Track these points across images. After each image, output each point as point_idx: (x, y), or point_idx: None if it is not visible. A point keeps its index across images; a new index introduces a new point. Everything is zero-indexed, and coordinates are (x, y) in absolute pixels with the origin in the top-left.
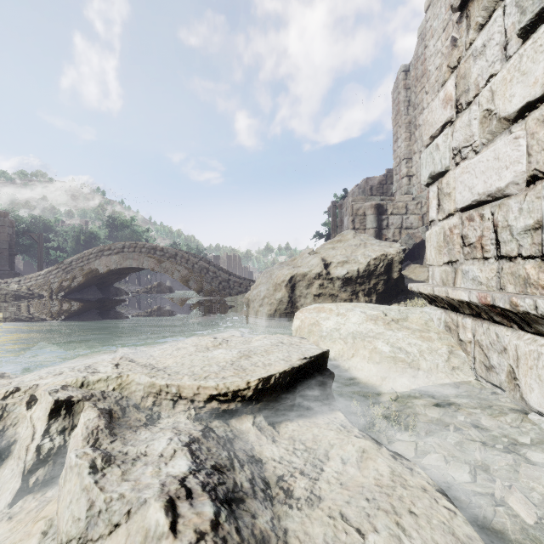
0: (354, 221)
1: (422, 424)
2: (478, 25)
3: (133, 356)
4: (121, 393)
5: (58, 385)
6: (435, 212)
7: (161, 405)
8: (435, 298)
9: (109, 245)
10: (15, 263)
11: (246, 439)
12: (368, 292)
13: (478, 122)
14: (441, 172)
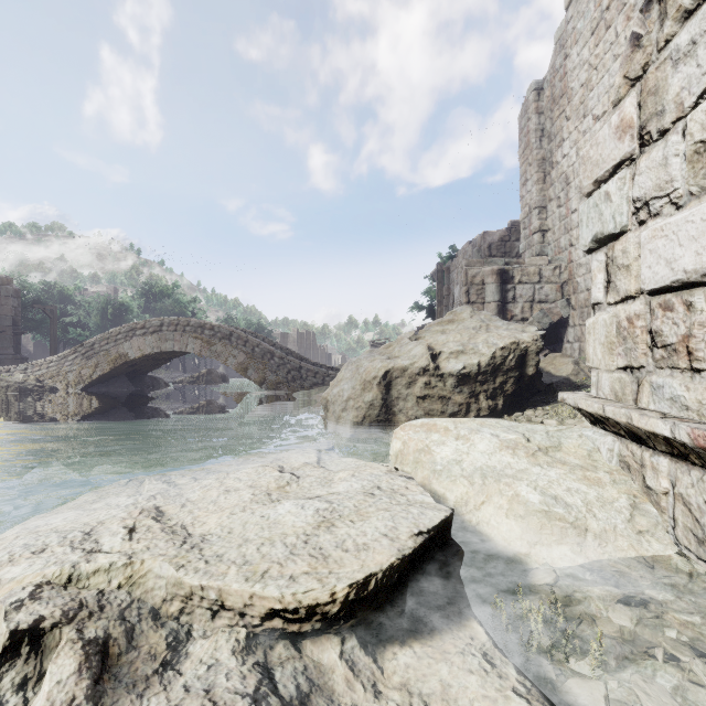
0: (468, 292)
1: (608, 644)
2: (683, 12)
3: (161, 504)
4: (131, 594)
5: (28, 585)
6: (602, 291)
7: (192, 616)
8: (604, 420)
9: (142, 322)
10: (23, 343)
11: (330, 692)
12: (492, 394)
13: (681, 161)
14: (614, 234)
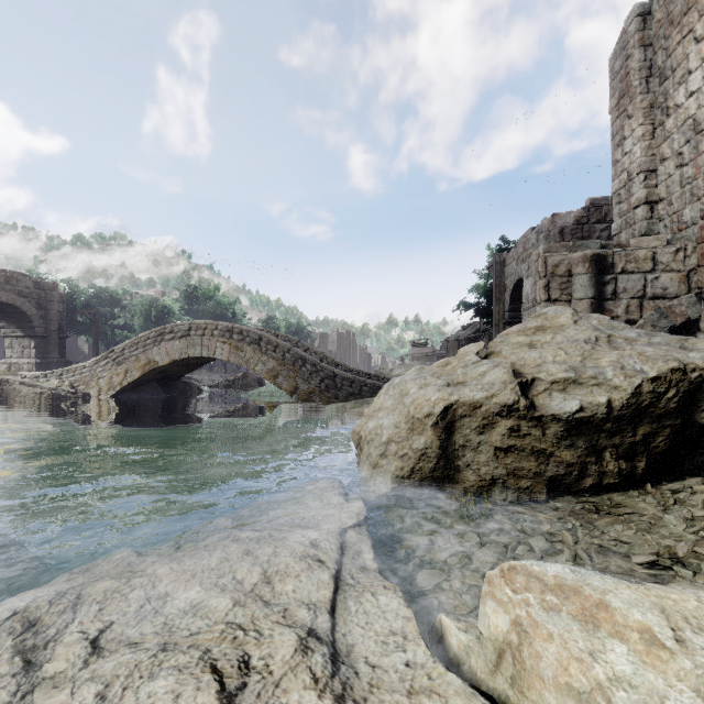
0: (548, 286)
1: None
2: None
3: None
4: None
5: None
6: None
7: None
8: None
9: (171, 326)
10: (79, 345)
11: None
12: (627, 451)
13: None
14: None
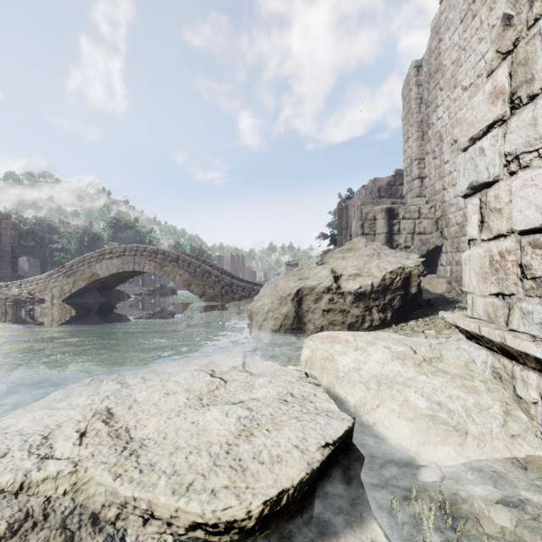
0: (363, 226)
1: None
2: None
3: (112, 406)
4: (75, 500)
5: None
6: (476, 229)
7: (127, 521)
8: (479, 337)
9: (110, 248)
10: (20, 264)
11: None
12: (383, 308)
13: None
14: (487, 183)
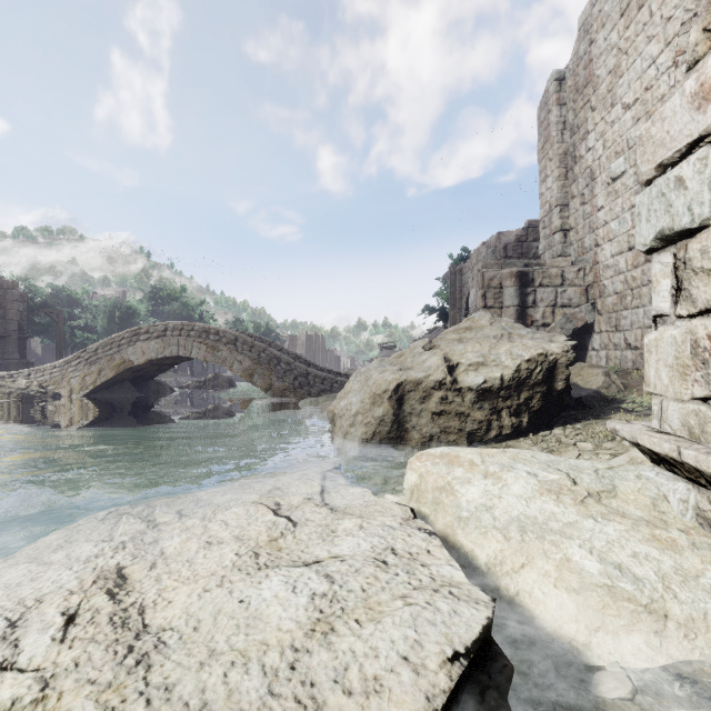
0: (485, 296)
1: None
2: None
3: (127, 563)
4: None
5: None
6: (669, 300)
7: None
8: (676, 462)
9: (146, 326)
10: (32, 346)
11: None
12: (516, 411)
13: None
14: (688, 230)
